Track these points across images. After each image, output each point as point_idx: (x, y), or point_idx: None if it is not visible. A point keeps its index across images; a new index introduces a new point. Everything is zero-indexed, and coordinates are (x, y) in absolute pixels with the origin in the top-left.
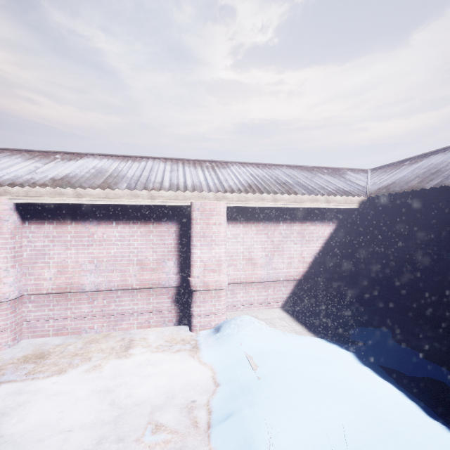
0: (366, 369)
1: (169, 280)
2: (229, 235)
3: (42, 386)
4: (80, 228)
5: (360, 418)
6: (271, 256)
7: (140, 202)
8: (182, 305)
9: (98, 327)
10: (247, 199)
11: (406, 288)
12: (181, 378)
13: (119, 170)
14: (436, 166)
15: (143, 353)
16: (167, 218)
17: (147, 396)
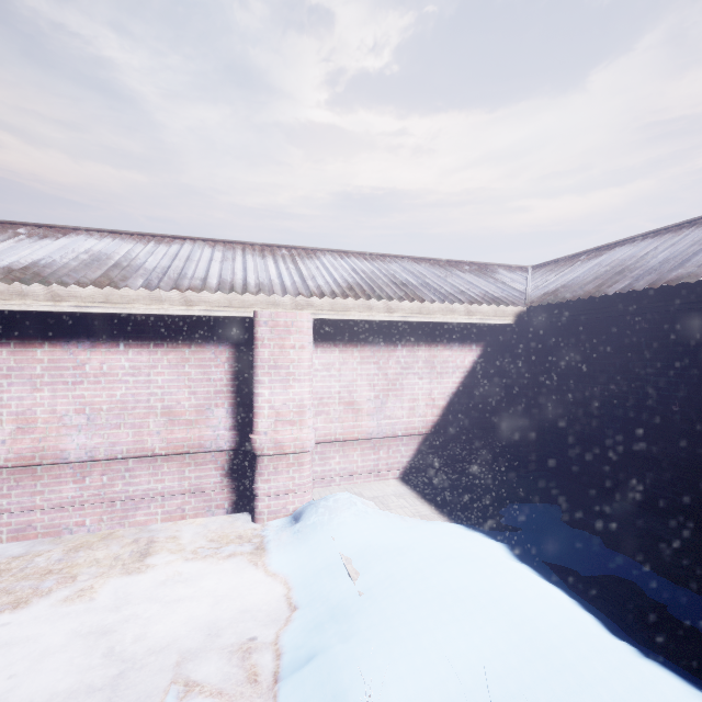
0: (524, 568)
1: (217, 440)
2: (317, 366)
3: None
4: (59, 353)
5: (513, 646)
6: (383, 398)
7: (168, 310)
8: (240, 480)
9: (93, 522)
10: (345, 307)
11: (581, 443)
12: (234, 601)
13: (133, 257)
14: (622, 263)
15: (170, 562)
16: (215, 337)
17: (173, 637)
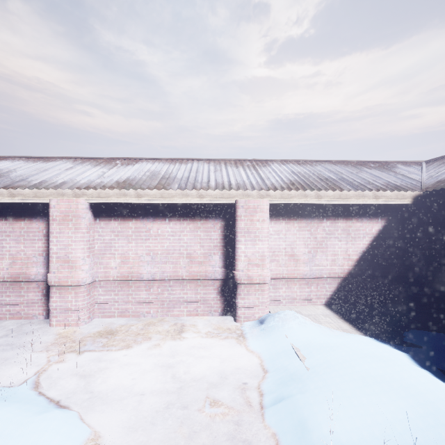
0: (425, 371)
1: (214, 273)
2: (271, 232)
3: (115, 357)
4: (139, 224)
5: (420, 415)
6: (313, 252)
7: (190, 200)
8: (227, 297)
9: (154, 312)
10: (289, 196)
11: None
12: (231, 362)
13: (170, 172)
14: None
15: (194, 337)
16: (213, 215)
17: (202, 375)
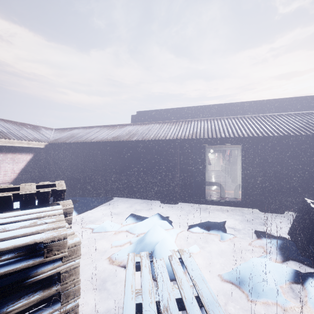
0: None
1: None
2: None
3: None
4: None
5: None
6: None
7: None
8: None
9: None
10: None
11: (63, 178)
12: None
13: None
14: (73, 134)
15: None
16: None
17: None
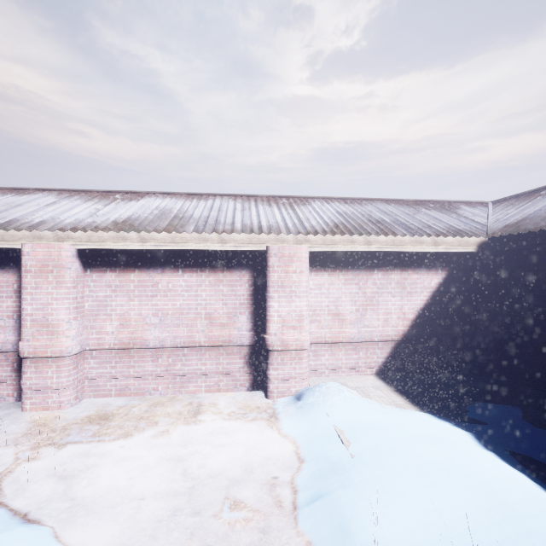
0: (490, 453)
1: (241, 338)
2: (311, 286)
3: (109, 449)
4: (144, 276)
5: (483, 510)
6: (362, 311)
7: (210, 246)
8: (256, 367)
9: (163, 388)
10: (333, 242)
11: (542, 355)
12: (259, 451)
13: (185, 210)
14: None
15: (213, 420)
16: (239, 265)
17: (221, 469)
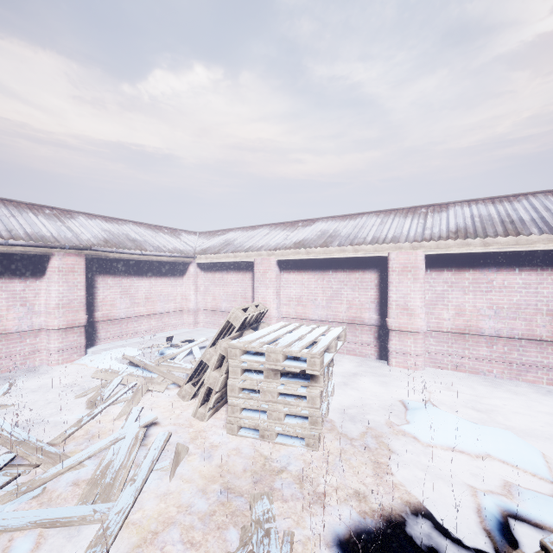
0: None
1: None
2: None
3: (491, 404)
4: (477, 275)
5: None
6: None
7: None
8: None
9: (497, 372)
10: None
11: None
12: None
13: (504, 214)
14: None
15: None
16: None
17: None
